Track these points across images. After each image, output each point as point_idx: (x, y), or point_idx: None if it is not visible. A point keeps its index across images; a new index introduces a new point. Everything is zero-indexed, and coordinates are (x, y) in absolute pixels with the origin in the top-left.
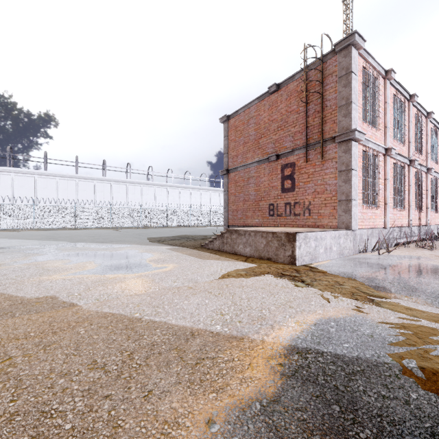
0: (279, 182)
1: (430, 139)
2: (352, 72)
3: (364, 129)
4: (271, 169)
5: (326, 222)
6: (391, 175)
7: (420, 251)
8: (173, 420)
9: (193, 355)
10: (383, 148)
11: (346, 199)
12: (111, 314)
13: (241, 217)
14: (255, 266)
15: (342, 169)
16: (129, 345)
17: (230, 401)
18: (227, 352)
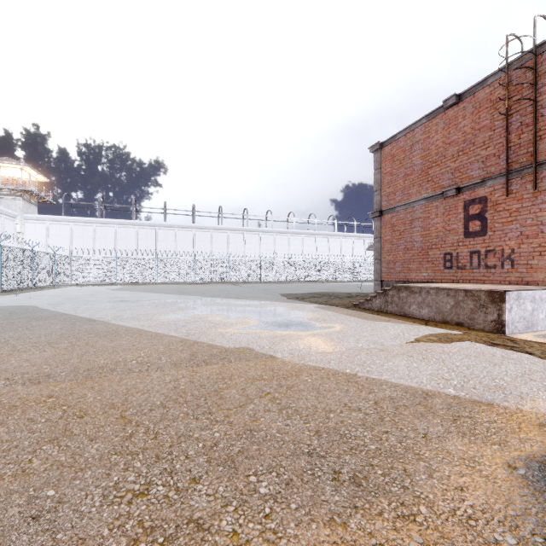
0: (460, 223)
1: None
2: None
3: None
4: (448, 207)
5: (542, 277)
6: None
7: None
8: (469, 458)
9: (444, 412)
10: None
11: None
12: (321, 368)
13: (401, 270)
14: (445, 331)
15: None
16: (366, 396)
17: (520, 454)
18: (482, 414)
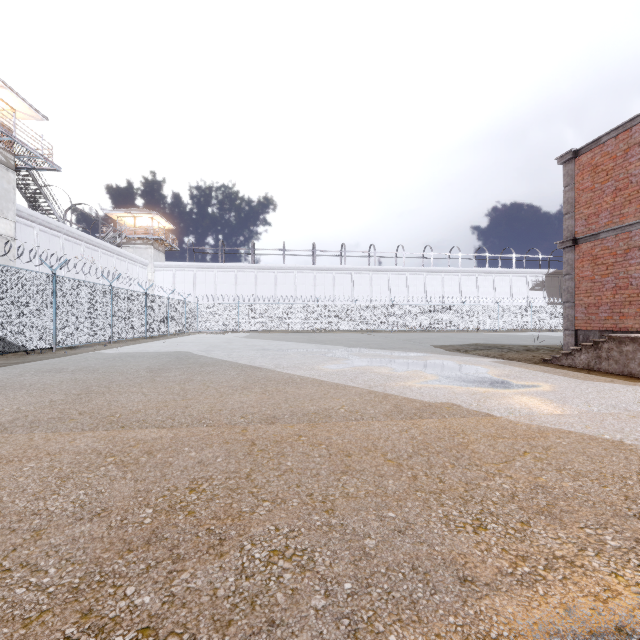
0: None
1: None
2: None
3: None
4: None
5: None
6: None
7: None
8: None
9: None
10: None
11: None
12: (566, 431)
13: (608, 316)
14: None
15: None
16: None
17: None
18: None
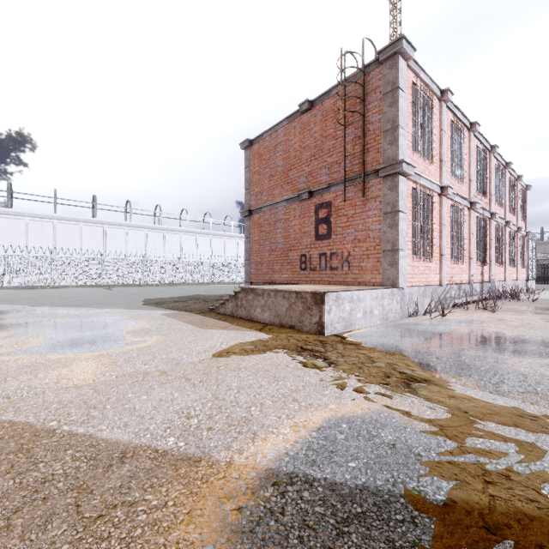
0: (312, 226)
1: (494, 178)
2: (400, 88)
3: (415, 162)
4: (303, 210)
5: (369, 278)
6: (448, 220)
7: (480, 313)
8: None
9: (101, 499)
10: (439, 186)
11: (392, 249)
12: (10, 424)
13: (267, 271)
14: (270, 337)
15: (387, 210)
16: (1, 484)
17: None
18: (162, 489)
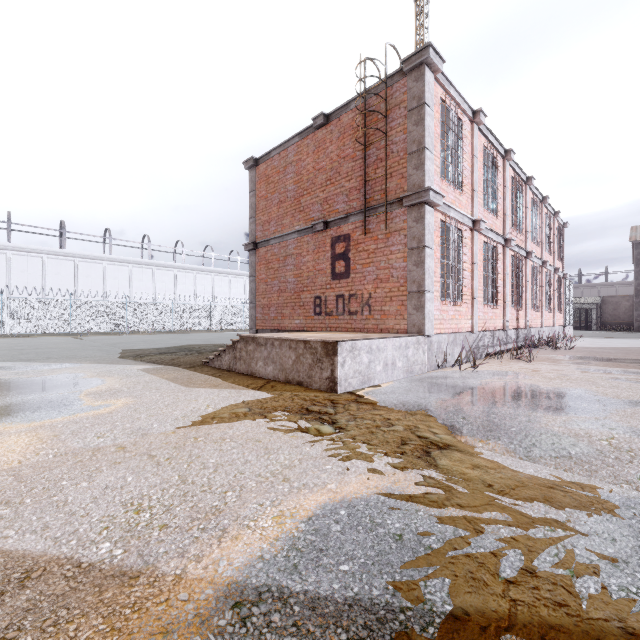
0: (328, 263)
1: (530, 213)
2: (427, 104)
3: (444, 191)
4: (318, 244)
5: (392, 324)
6: (481, 259)
7: (515, 364)
8: None
9: None
10: (470, 220)
11: (417, 291)
12: None
13: (275, 316)
14: (271, 397)
15: (413, 245)
16: None
17: None
18: (71, 626)
